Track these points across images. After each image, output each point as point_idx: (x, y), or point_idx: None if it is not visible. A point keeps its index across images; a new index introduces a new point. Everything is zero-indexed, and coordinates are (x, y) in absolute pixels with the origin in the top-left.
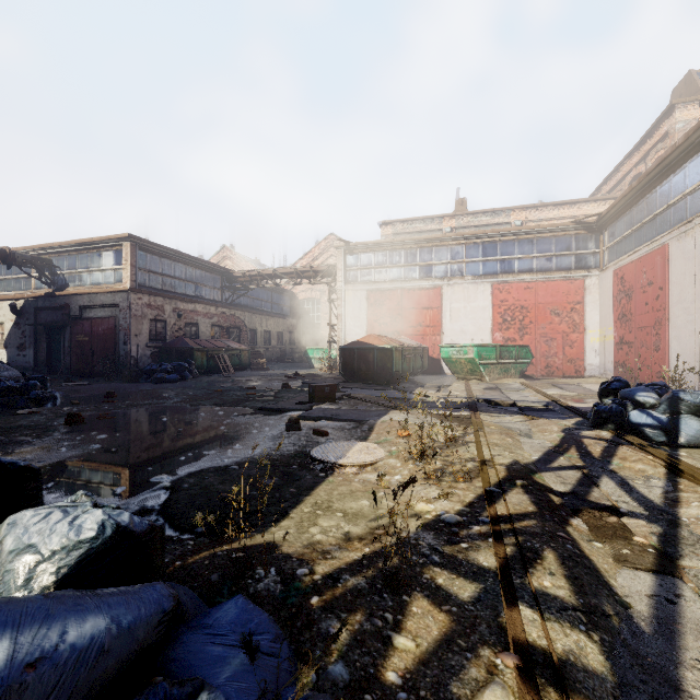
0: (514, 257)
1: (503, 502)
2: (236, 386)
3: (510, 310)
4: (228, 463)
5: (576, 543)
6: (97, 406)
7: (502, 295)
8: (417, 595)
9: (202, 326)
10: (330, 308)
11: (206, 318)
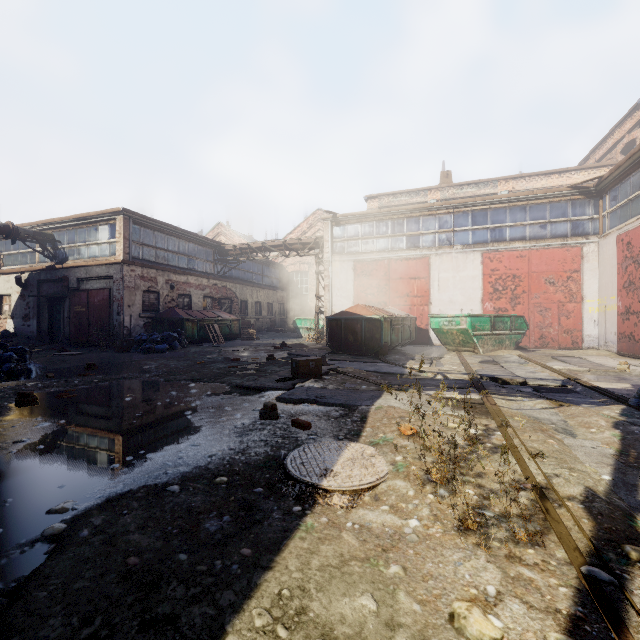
0: (506, 225)
1: (638, 619)
2: (221, 357)
3: (501, 279)
4: (170, 477)
5: None
6: (68, 380)
7: (493, 264)
8: None
9: (195, 297)
10: (318, 280)
11: (198, 290)
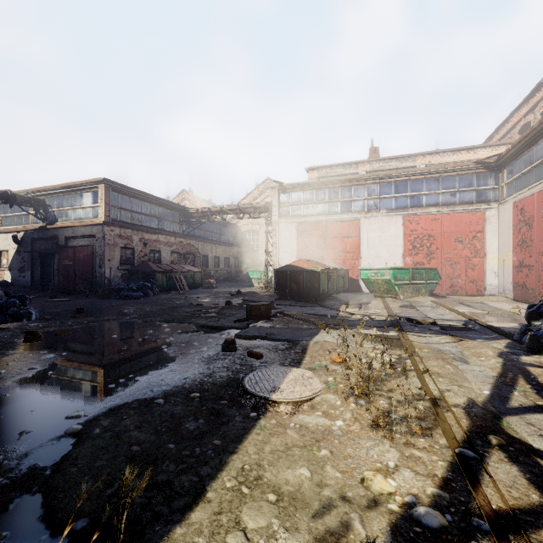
0: (422, 193)
1: (489, 480)
2: (187, 303)
3: (419, 238)
4: (155, 393)
5: None
6: (63, 322)
7: (412, 226)
8: None
9: (164, 253)
10: (267, 238)
11: (166, 246)
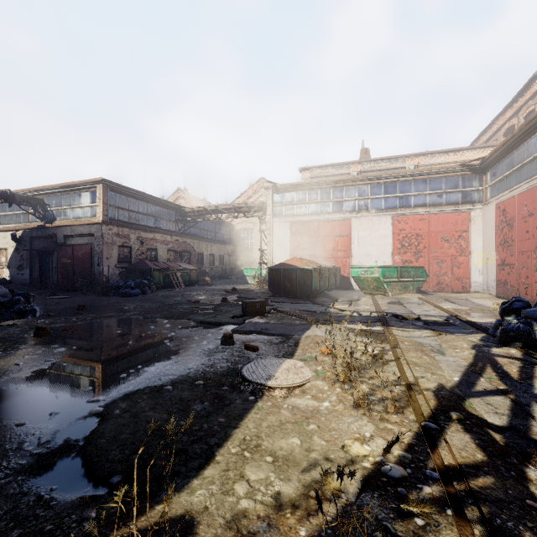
0: (411, 194)
1: (445, 445)
2: (185, 300)
3: (407, 237)
4: (164, 381)
5: None
6: (67, 318)
7: (401, 225)
8: None
9: (160, 251)
10: (261, 237)
11: (163, 245)
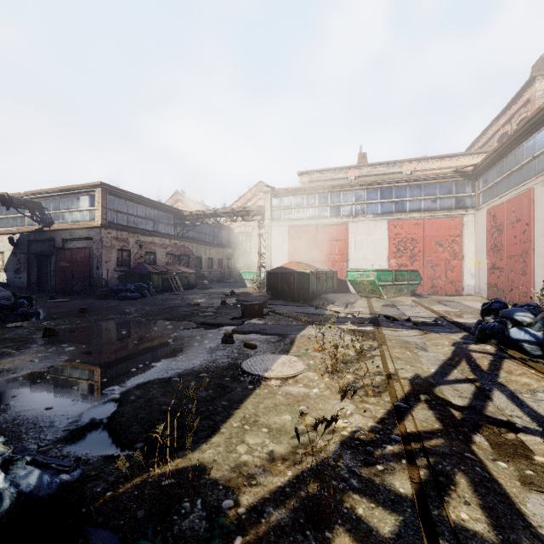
0: (406, 199)
1: (411, 418)
2: (184, 303)
3: (402, 241)
4: (171, 374)
5: (483, 464)
6: (71, 320)
7: (396, 230)
8: (338, 529)
9: (159, 254)
10: (259, 240)
11: (161, 248)
